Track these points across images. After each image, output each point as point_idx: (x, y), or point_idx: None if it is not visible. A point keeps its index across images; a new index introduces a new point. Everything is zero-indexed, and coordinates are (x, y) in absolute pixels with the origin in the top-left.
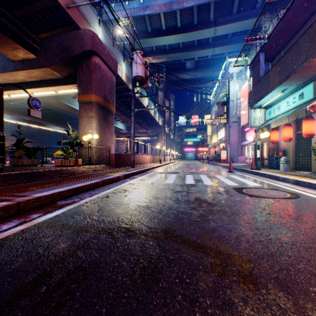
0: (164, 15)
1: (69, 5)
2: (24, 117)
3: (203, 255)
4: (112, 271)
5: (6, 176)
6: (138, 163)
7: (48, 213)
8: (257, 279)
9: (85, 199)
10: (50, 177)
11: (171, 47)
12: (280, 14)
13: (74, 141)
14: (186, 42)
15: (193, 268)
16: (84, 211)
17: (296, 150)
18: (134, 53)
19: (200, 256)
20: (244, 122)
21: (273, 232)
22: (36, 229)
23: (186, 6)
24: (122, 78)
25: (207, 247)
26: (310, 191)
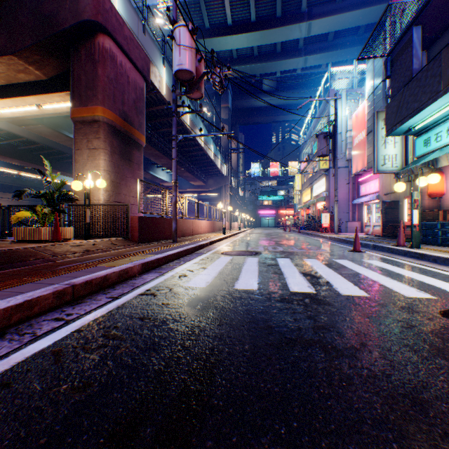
0: (230, 0)
1: None
2: (7, 159)
3: None
4: None
5: None
6: (186, 234)
7: None
8: None
9: None
10: None
11: (241, 54)
12: None
13: (54, 193)
14: (263, 47)
15: None
16: None
17: None
18: (175, 27)
19: None
20: (359, 166)
21: None
22: None
23: None
24: (160, 90)
25: None
26: None
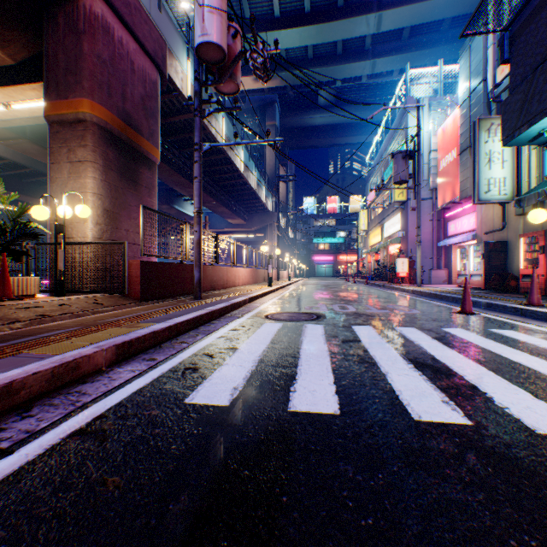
0: None
1: None
2: None
3: None
4: None
5: None
6: (218, 286)
7: None
8: None
9: None
10: None
11: (291, 56)
12: None
13: (6, 224)
14: (320, 47)
15: None
16: None
17: None
18: None
19: None
20: (447, 197)
21: None
22: None
23: None
24: (183, 92)
25: None
26: None
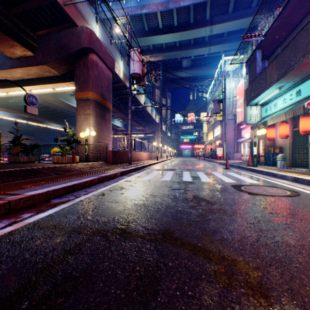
0: (161, 14)
1: (66, 2)
2: (22, 114)
3: (205, 261)
4: (104, 281)
5: (1, 173)
6: (135, 160)
7: (41, 212)
8: (269, 291)
9: (80, 197)
10: (45, 174)
11: (168, 45)
12: (276, 12)
13: (71, 138)
14: (182, 41)
15: (195, 278)
16: (78, 210)
17: (293, 147)
18: (131, 50)
19: (202, 263)
20: (240, 119)
21: (279, 234)
22: (25, 230)
23: (182, 5)
24: (119, 75)
25: (209, 251)
26: (309, 188)
